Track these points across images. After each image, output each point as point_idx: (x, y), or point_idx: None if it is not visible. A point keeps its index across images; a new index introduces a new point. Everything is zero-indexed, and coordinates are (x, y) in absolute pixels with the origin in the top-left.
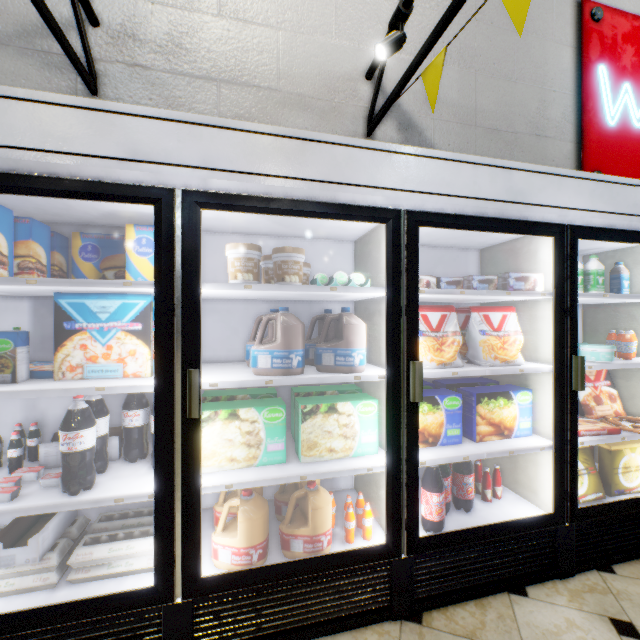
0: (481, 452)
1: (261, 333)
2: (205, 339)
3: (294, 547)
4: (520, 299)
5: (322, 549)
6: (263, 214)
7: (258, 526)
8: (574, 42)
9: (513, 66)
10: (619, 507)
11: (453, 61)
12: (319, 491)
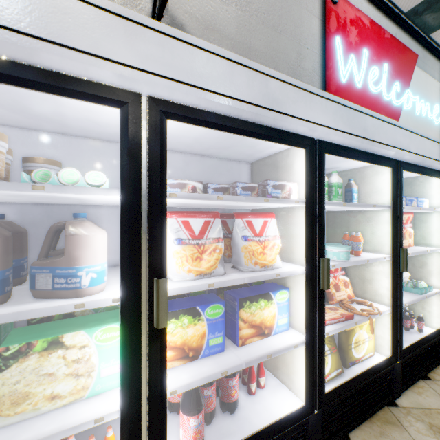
0: (240, 362)
1: None
2: None
3: None
4: (280, 206)
5: None
6: None
7: None
8: (320, 15)
9: (279, 20)
10: (354, 383)
11: (231, 1)
12: None
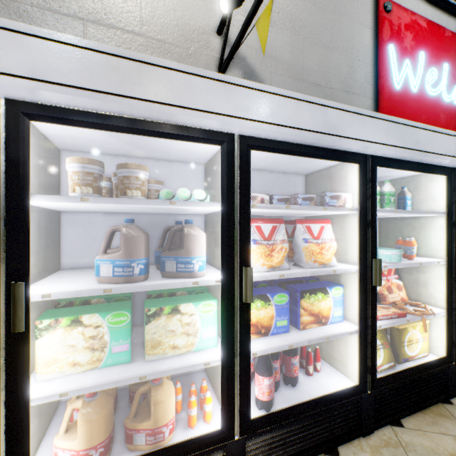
0: (303, 340)
1: (105, 243)
2: (66, 248)
3: (137, 440)
4: (334, 213)
5: (163, 439)
6: (99, 130)
7: (99, 427)
8: (372, 26)
9: (330, 38)
10: (406, 374)
11: (286, 28)
12: (162, 385)
